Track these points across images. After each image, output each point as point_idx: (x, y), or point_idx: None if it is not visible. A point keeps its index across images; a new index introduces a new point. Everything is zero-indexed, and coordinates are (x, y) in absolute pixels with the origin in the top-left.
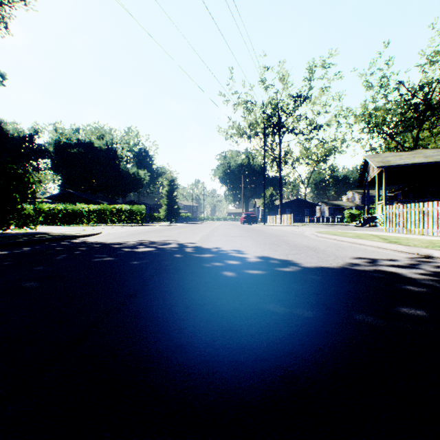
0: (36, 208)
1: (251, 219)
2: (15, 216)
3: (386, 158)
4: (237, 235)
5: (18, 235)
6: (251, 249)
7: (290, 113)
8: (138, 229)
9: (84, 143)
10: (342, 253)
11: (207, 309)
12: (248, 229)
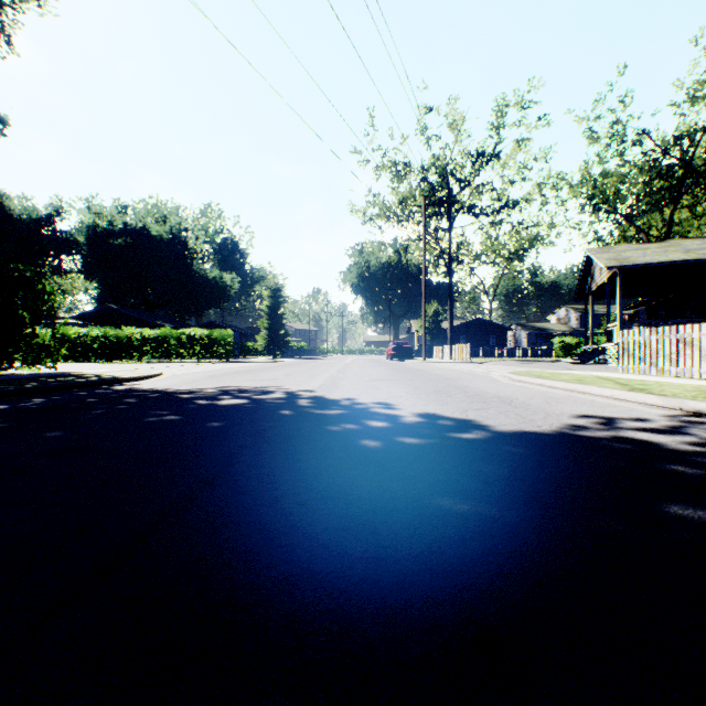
0: (55, 334)
1: (403, 352)
2: (21, 346)
3: (622, 253)
4: (382, 378)
5: (26, 378)
6: (407, 402)
7: (466, 180)
8: (221, 368)
9: (134, 229)
10: (556, 408)
11: (336, 506)
12: (399, 369)
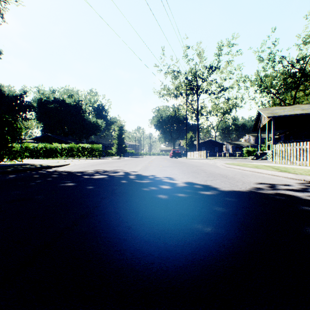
0: (22, 146)
1: (177, 154)
2: (6, 152)
3: (274, 110)
4: (167, 166)
5: (8, 166)
6: (179, 177)
7: (205, 79)
8: (96, 161)
9: (58, 100)
10: (247, 179)
11: (145, 229)
12: (175, 162)
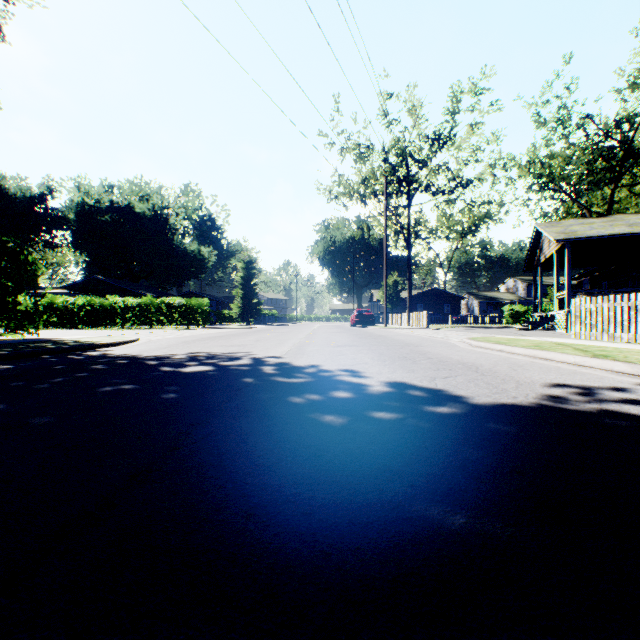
0: (37, 302)
1: (366, 319)
2: (3, 314)
3: (570, 227)
4: (347, 344)
5: (4, 344)
6: (372, 369)
7: (424, 161)
8: (196, 334)
9: (120, 207)
10: (524, 375)
11: (291, 519)
12: (363, 335)
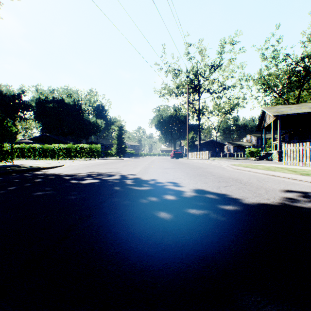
0: (13, 146)
1: (178, 155)
2: None
3: (280, 109)
4: (169, 167)
5: None
6: (184, 181)
7: (206, 77)
8: (94, 162)
9: (57, 100)
10: (267, 185)
11: None
12: (177, 163)
